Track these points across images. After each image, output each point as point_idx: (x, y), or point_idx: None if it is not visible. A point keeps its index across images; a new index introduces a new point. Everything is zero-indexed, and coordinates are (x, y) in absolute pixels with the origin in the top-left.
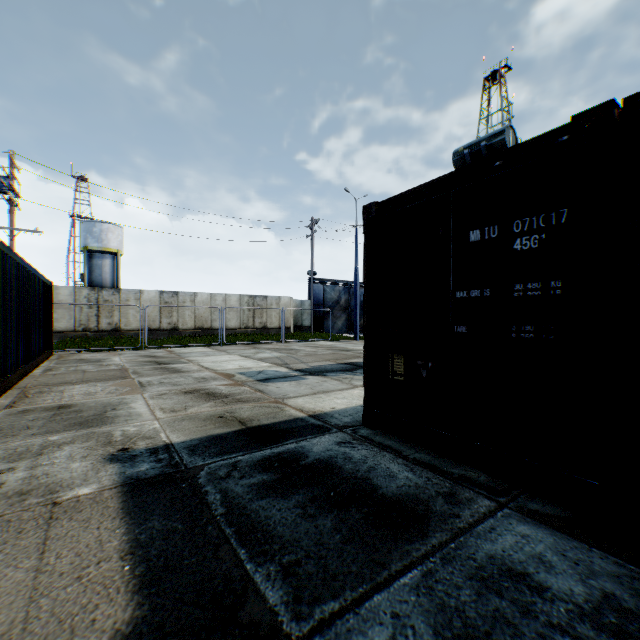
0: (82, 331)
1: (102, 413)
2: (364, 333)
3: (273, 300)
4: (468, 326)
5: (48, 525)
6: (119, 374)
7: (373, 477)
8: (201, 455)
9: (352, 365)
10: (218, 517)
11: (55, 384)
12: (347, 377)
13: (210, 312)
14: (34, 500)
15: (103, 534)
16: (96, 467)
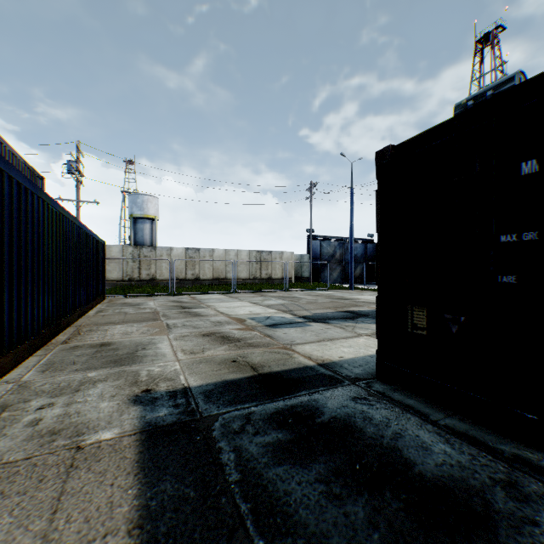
0: (128, 280)
1: (133, 352)
2: (377, 283)
3: (277, 254)
4: (518, 275)
5: (67, 474)
6: (151, 316)
7: (402, 447)
8: (216, 402)
9: (352, 313)
10: (232, 485)
11: (102, 324)
12: (349, 325)
13: (225, 265)
14: (61, 441)
15: (115, 494)
16: (120, 408)
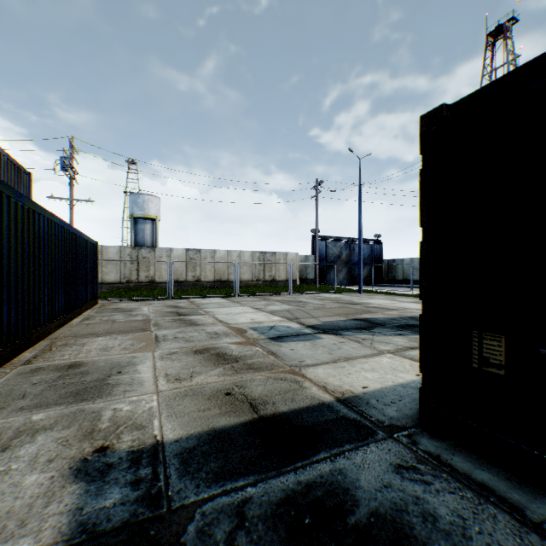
0: (125, 283)
1: (105, 378)
2: (422, 296)
3: (281, 256)
4: None
5: None
6: (141, 325)
7: None
8: (195, 475)
9: (366, 322)
10: None
11: (82, 335)
12: (366, 338)
13: (227, 266)
14: None
15: None
16: (52, 488)
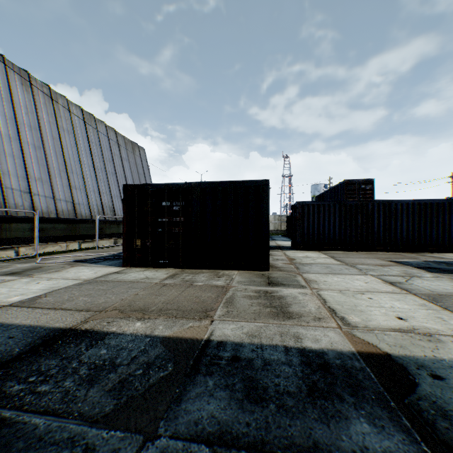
0: None
1: None
2: None
3: None
4: None
5: None
6: None
7: None
8: None
9: None
10: None
11: None
12: None
13: None
14: None
15: None
16: None
